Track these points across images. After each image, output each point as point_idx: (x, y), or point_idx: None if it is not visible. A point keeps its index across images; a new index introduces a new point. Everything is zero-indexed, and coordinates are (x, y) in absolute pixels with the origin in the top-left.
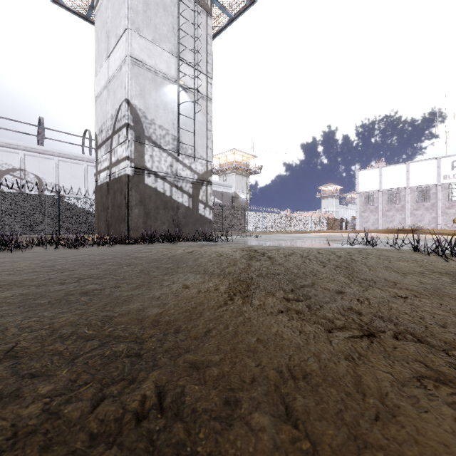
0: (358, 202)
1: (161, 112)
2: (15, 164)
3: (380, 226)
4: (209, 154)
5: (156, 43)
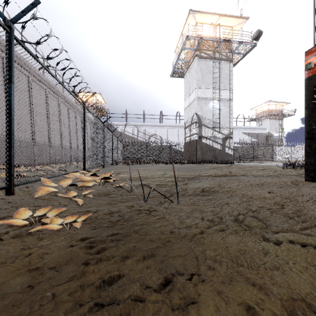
0: None
1: (208, 113)
2: (153, 132)
3: None
4: (230, 125)
5: (206, 88)
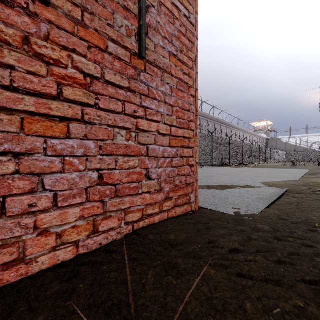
0: None
1: None
2: (316, 140)
3: None
4: None
5: None
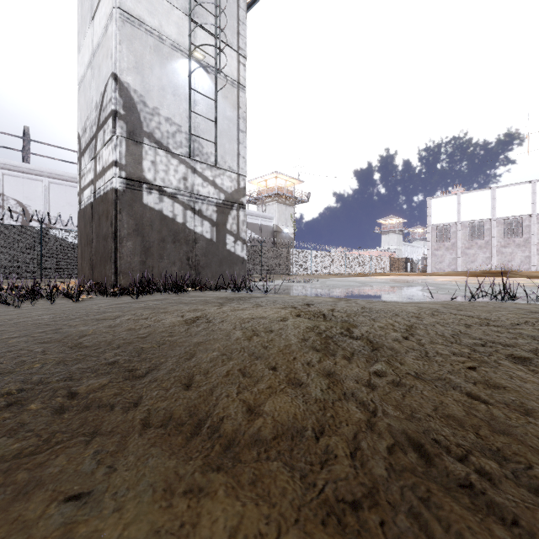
0: (430, 238)
1: (169, 99)
2: None
3: (459, 267)
4: (241, 165)
5: None
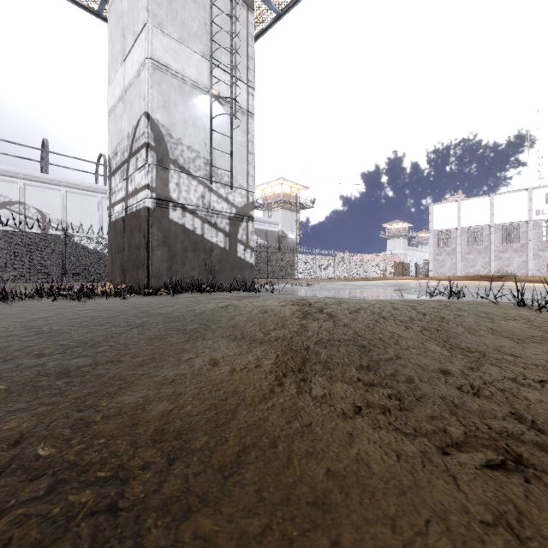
0: (431, 243)
1: (190, 130)
2: (12, 196)
3: (459, 272)
4: (250, 183)
5: (184, 43)
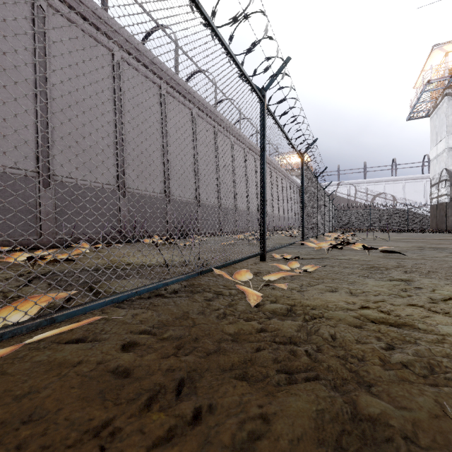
0: None
1: None
2: (380, 190)
3: None
4: None
5: None
